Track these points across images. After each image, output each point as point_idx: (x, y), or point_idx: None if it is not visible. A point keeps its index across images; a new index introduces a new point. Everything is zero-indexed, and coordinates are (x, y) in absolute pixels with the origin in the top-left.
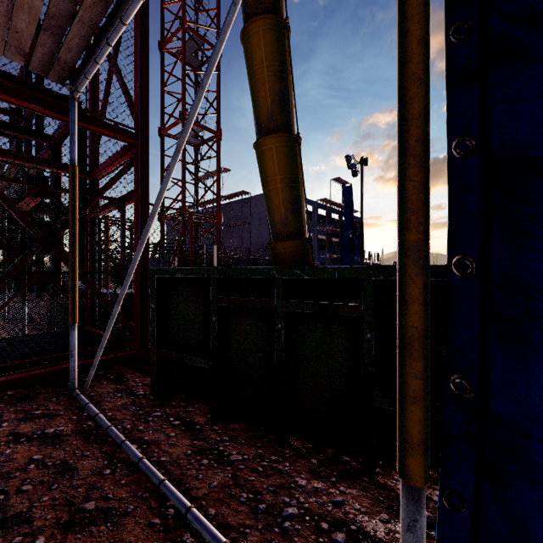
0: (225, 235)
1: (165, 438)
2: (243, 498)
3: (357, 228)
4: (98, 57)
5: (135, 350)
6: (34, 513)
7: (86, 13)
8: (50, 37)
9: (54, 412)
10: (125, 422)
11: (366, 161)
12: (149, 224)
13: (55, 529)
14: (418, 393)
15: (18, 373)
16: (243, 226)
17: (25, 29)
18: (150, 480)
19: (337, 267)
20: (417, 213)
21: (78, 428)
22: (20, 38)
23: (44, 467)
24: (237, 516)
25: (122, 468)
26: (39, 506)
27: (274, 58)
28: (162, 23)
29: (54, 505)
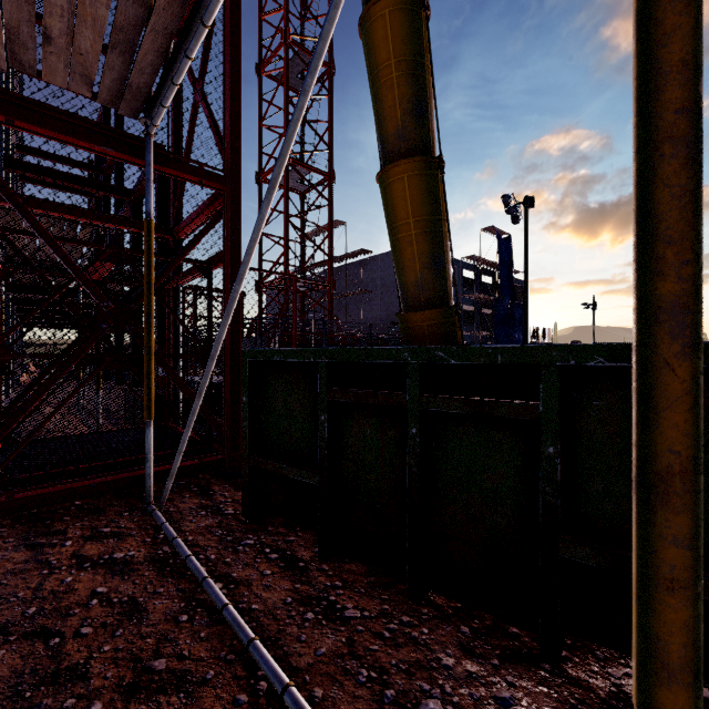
0: (339, 307)
1: (258, 576)
2: (362, 676)
3: (518, 295)
4: (176, 76)
5: (224, 455)
6: (92, 667)
7: (159, 18)
8: (119, 57)
9: (126, 531)
10: (209, 550)
11: (531, 201)
12: (236, 289)
13: (115, 692)
14: (682, 573)
15: (86, 480)
16: (362, 295)
17: (89, 49)
18: (237, 636)
19: (500, 347)
20: (680, 243)
21: (152, 555)
22: (85, 62)
23: (109, 604)
24: (354, 704)
25: (202, 615)
26: (99, 657)
27: (406, 51)
28: (260, 40)
29: (117, 658)
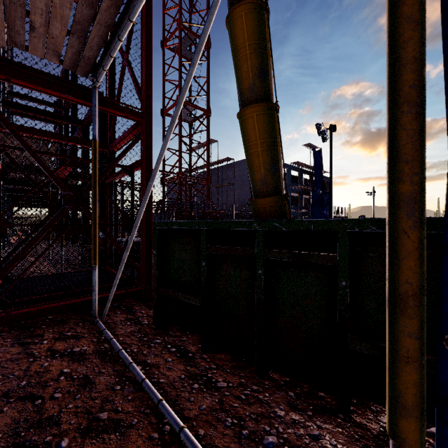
0: (213, 194)
1: (163, 362)
2: (228, 422)
3: (326, 186)
4: (112, 51)
5: (141, 287)
6: (62, 417)
7: (102, 16)
8: (77, 40)
9: (80, 335)
10: (133, 346)
11: (334, 128)
12: (150, 184)
13: (77, 432)
14: (413, 353)
15: (55, 302)
16: (227, 186)
17: (58, 35)
18: (151, 398)
19: (313, 220)
20: (412, 163)
21: (97, 349)
22: (56, 42)
23: (71, 379)
24: (223, 439)
25: (129, 386)
26: (66, 411)
27: (255, 38)
28: (163, 25)
29: (77, 412)
